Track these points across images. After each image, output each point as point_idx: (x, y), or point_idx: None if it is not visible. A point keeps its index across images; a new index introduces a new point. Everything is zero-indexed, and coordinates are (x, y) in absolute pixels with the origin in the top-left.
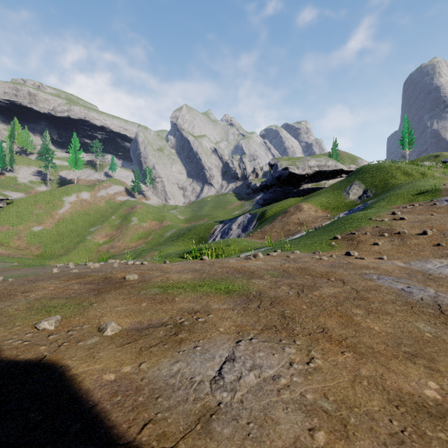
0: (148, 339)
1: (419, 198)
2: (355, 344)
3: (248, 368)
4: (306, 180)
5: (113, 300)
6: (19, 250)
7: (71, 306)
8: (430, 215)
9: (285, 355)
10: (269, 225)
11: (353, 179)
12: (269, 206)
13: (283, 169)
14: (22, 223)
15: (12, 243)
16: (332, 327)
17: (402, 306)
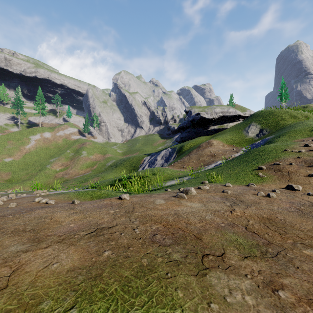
0: None
1: None
2: None
3: None
4: (213, 123)
5: None
6: None
7: None
8: None
9: None
10: (186, 157)
11: (250, 121)
12: (185, 142)
13: (196, 114)
14: None
15: None
16: None
17: None
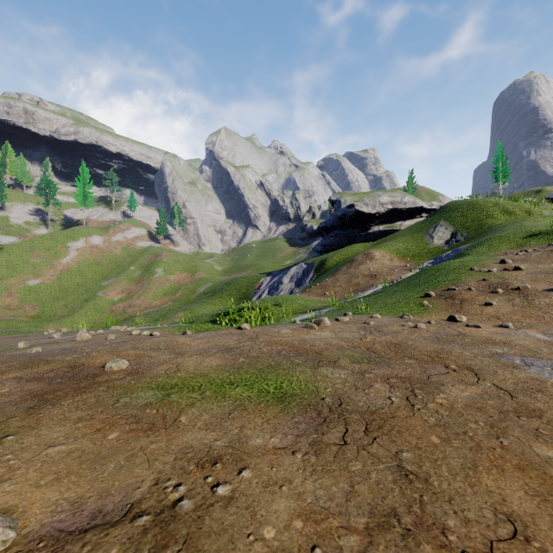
0: None
1: (531, 242)
2: None
3: None
4: (376, 220)
5: (56, 424)
6: (9, 311)
7: None
8: None
9: None
10: (331, 278)
11: (437, 219)
12: (330, 253)
13: (348, 207)
14: (14, 275)
15: (1, 301)
16: (527, 515)
17: None
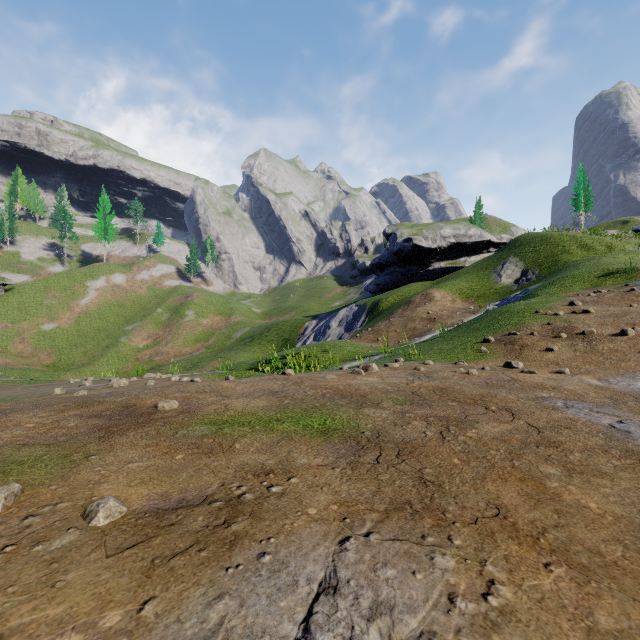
0: (171, 537)
1: (607, 281)
2: (566, 545)
3: (365, 612)
4: (437, 256)
5: (128, 449)
6: (21, 358)
7: (50, 461)
8: (628, 306)
9: (437, 574)
10: (384, 322)
11: (506, 255)
12: (385, 293)
13: (405, 241)
14: (27, 319)
15: (12, 347)
16: (513, 505)
17: (622, 458)
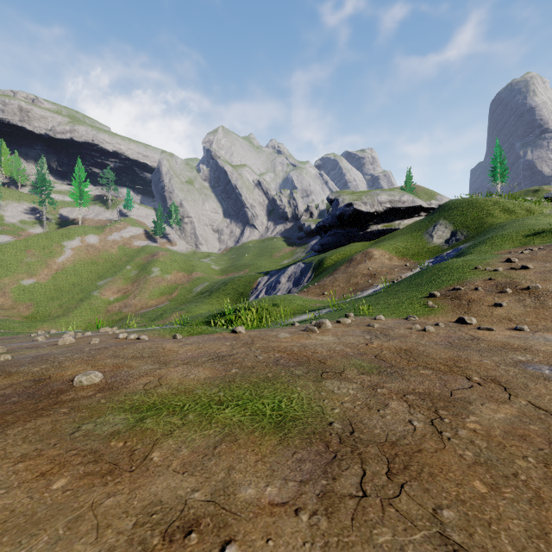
0: None
1: (535, 240)
2: None
3: None
4: (375, 219)
5: None
6: (2, 311)
7: None
8: None
9: None
10: (329, 277)
11: (436, 218)
12: (328, 252)
13: (346, 206)
14: (8, 275)
15: None
16: None
17: None
